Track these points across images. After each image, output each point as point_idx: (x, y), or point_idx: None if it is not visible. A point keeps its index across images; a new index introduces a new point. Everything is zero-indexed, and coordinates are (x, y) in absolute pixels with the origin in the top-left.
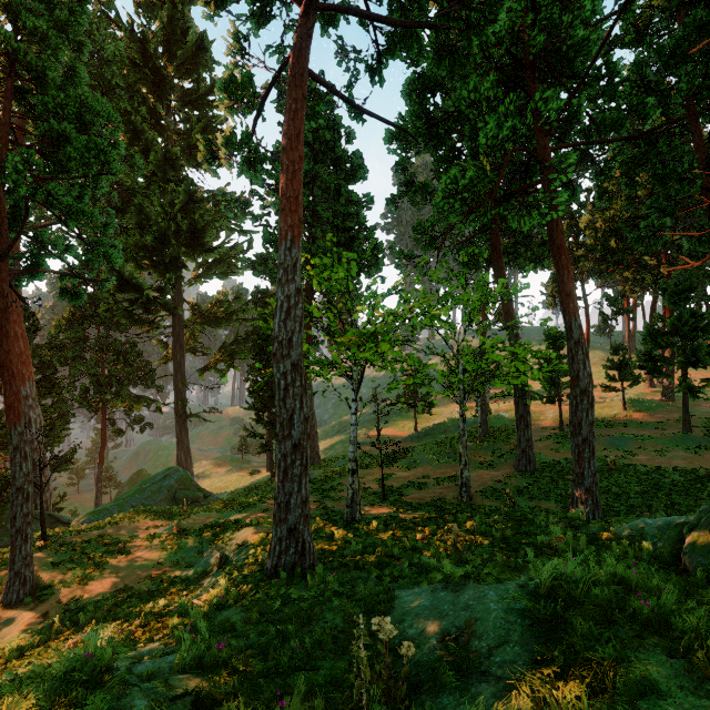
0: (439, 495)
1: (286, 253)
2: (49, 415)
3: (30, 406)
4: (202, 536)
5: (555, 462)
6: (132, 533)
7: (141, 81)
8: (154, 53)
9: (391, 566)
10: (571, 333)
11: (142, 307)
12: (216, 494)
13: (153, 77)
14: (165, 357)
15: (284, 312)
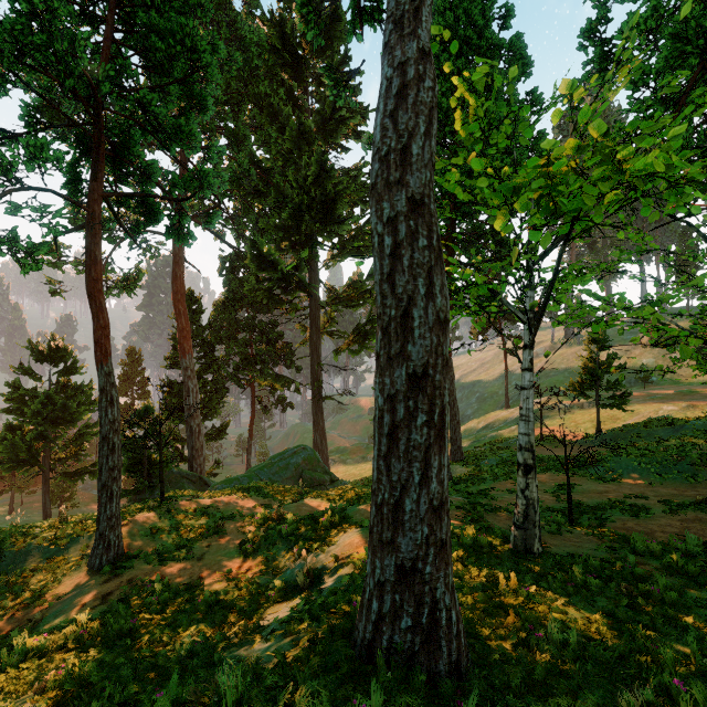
0: (684, 532)
1: None
2: (209, 389)
3: (189, 377)
4: (300, 529)
5: None
6: (239, 508)
7: (281, 68)
8: (291, 35)
9: None
10: None
11: (281, 287)
12: (350, 480)
13: (291, 60)
14: (305, 340)
15: (393, 96)
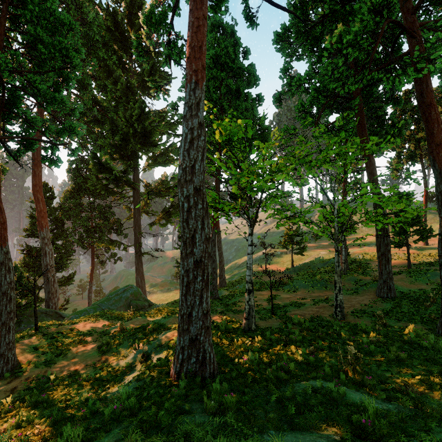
0: (317, 313)
1: (191, 93)
2: (60, 250)
3: (46, 244)
4: (135, 335)
5: (411, 291)
6: (93, 328)
7: (114, 41)
8: (121, 22)
9: (290, 386)
10: (441, 178)
11: (114, 183)
12: (160, 304)
13: (121, 38)
14: (130, 217)
15: (188, 142)
